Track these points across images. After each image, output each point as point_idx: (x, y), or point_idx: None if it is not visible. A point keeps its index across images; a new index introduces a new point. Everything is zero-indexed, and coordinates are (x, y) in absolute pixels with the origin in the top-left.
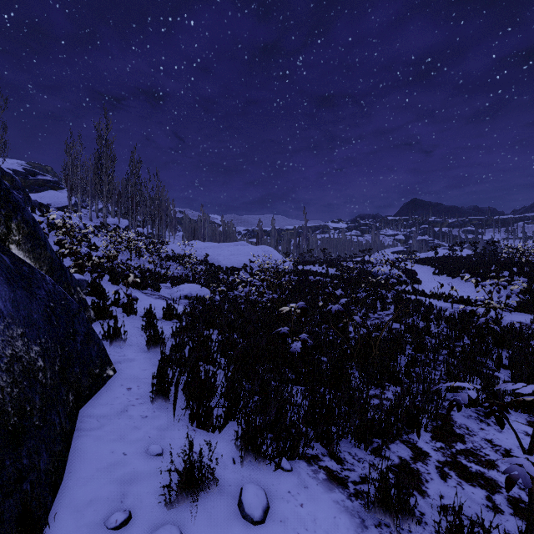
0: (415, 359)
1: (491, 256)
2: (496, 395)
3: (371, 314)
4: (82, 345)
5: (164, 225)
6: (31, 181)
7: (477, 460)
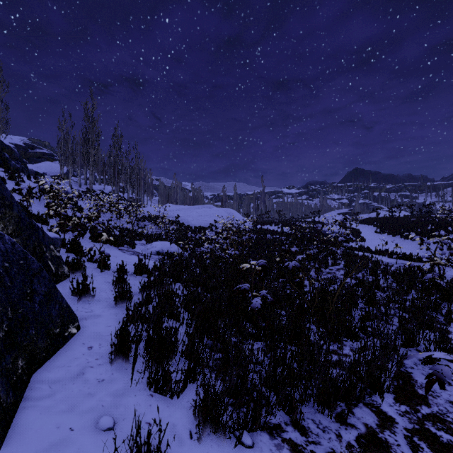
0: (369, 313)
1: (427, 217)
2: (452, 352)
3: (323, 268)
4: (40, 305)
5: (143, 191)
6: (30, 154)
7: (446, 427)
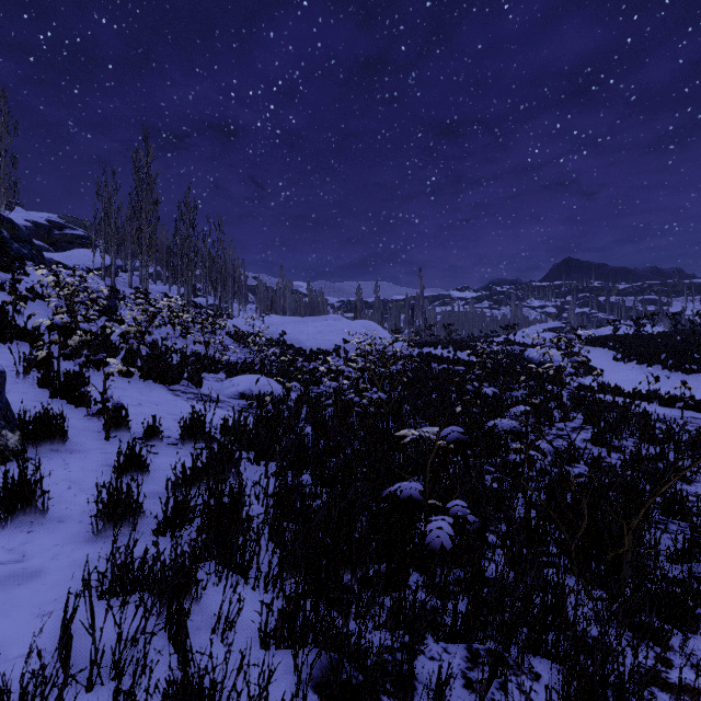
0: (692, 544)
1: None
2: None
3: (545, 427)
4: None
5: (231, 294)
6: (56, 237)
7: None
